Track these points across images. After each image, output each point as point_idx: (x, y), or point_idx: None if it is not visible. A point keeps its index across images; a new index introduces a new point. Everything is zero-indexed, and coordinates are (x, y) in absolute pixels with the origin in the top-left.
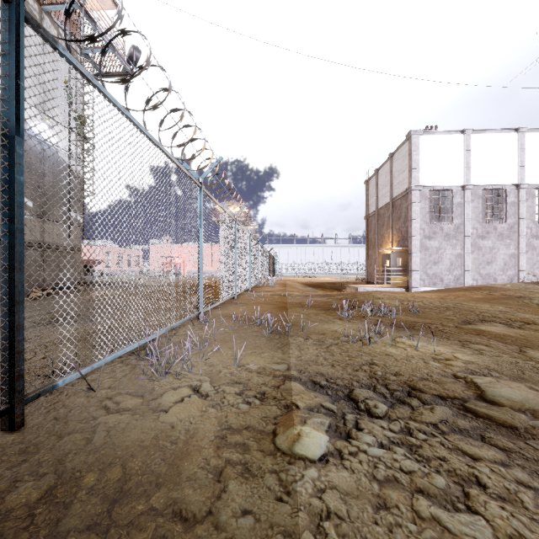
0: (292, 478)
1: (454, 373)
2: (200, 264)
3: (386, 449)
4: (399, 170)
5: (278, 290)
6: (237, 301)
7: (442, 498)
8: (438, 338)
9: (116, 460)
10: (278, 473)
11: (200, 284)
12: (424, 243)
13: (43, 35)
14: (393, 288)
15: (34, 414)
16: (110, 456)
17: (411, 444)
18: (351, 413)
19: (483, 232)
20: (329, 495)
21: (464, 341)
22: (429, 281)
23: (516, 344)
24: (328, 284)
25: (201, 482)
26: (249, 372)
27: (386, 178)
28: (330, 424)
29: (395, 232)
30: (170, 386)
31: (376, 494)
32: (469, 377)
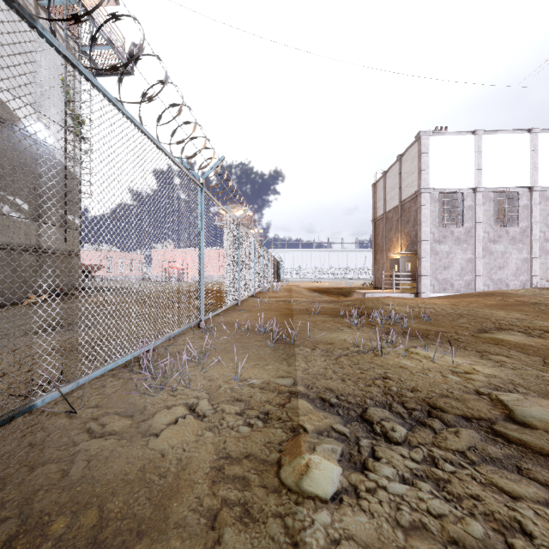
0: (300, 525)
1: (476, 389)
2: (201, 268)
3: (409, 484)
4: (408, 172)
5: (283, 296)
6: (241, 307)
7: None
8: (454, 349)
9: (93, 499)
10: (283, 518)
11: (201, 290)
12: (433, 248)
13: (18, 11)
14: (402, 294)
15: (7, 439)
16: (87, 493)
17: (437, 478)
18: (366, 437)
19: (495, 236)
20: (345, 548)
21: (482, 352)
22: (439, 287)
23: (539, 354)
24: (335, 289)
25: (191, 531)
26: (252, 388)
27: (395, 180)
28: (343, 452)
29: (404, 235)
30: (164, 405)
31: (402, 548)
32: (494, 394)
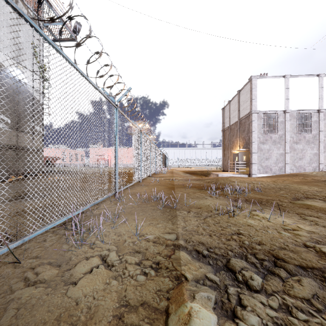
0: None
1: (304, 243)
2: (116, 159)
3: None
4: (244, 101)
5: (168, 176)
6: (142, 183)
7: None
8: (281, 212)
9: None
10: None
11: (116, 173)
12: (259, 146)
13: None
14: (240, 174)
15: None
16: None
17: None
18: (232, 285)
19: (297, 140)
20: None
21: (300, 214)
22: (263, 170)
23: None
24: (199, 172)
25: None
26: (147, 242)
27: (236, 106)
28: (216, 300)
29: (241, 139)
30: (84, 256)
31: None
32: (317, 247)
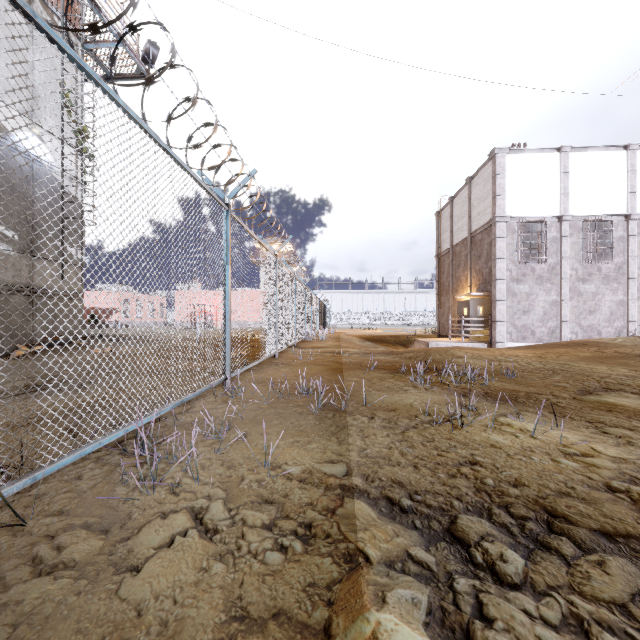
0: None
1: (606, 482)
2: (227, 312)
3: None
4: (480, 198)
5: (330, 346)
6: (279, 360)
7: None
8: (557, 418)
9: None
10: None
11: (227, 340)
12: (510, 288)
13: None
14: (473, 343)
15: None
16: None
17: None
18: (463, 574)
19: (585, 274)
20: None
21: (595, 422)
22: (517, 335)
23: None
24: (392, 338)
25: None
26: (288, 480)
27: (463, 207)
28: (430, 607)
29: (474, 273)
30: (157, 511)
31: None
32: (634, 491)
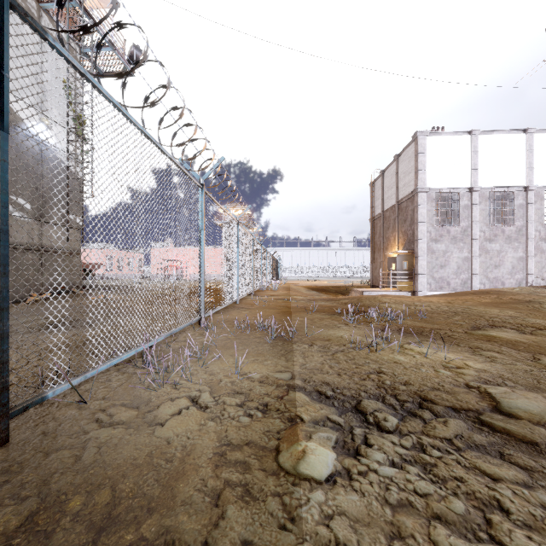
0: (297, 503)
1: (466, 382)
2: (202, 267)
3: (399, 468)
4: (405, 172)
5: (281, 295)
6: (240, 305)
7: (462, 526)
8: (447, 345)
9: (106, 481)
10: (281, 497)
11: (202, 288)
12: (430, 246)
13: (31, 24)
14: (399, 292)
15: (21, 428)
16: (100, 476)
17: (425, 462)
18: (359, 426)
19: (491, 235)
20: (338, 523)
21: (475, 348)
22: (435, 285)
23: (529, 350)
24: (333, 288)
25: (197, 507)
26: (251, 381)
27: (392, 180)
28: (337, 440)
29: (401, 234)
30: (167, 397)
31: (389, 522)
32: (483, 387)
